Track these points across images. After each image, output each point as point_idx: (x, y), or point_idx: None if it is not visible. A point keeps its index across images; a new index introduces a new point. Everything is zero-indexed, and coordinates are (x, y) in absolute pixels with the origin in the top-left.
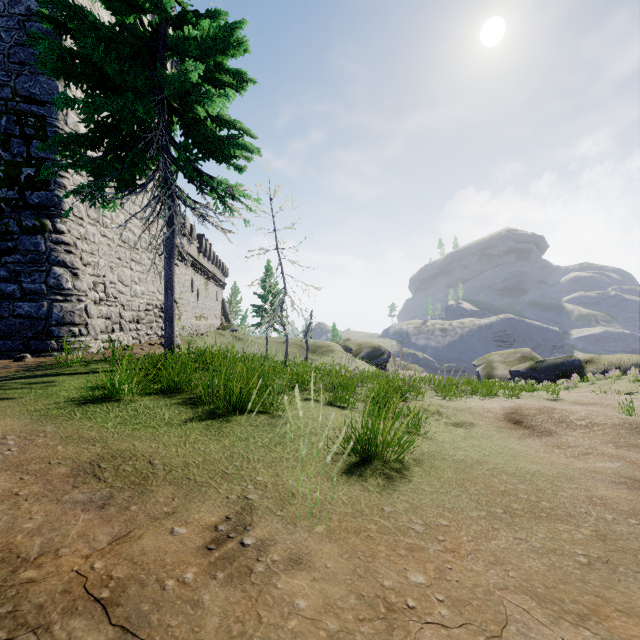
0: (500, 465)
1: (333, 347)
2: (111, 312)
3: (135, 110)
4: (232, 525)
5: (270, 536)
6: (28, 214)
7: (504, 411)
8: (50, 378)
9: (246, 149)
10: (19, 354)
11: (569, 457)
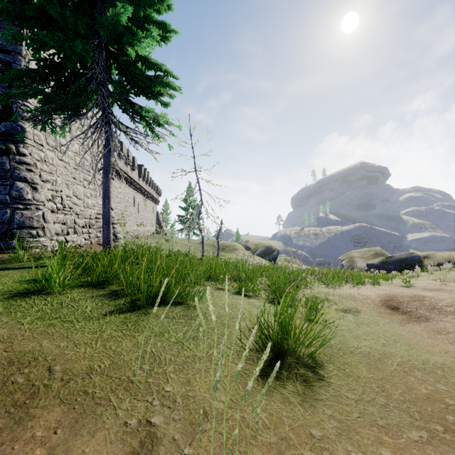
0: (406, 358)
1: (237, 246)
2: (67, 219)
3: (74, 46)
4: None
5: None
6: None
7: (380, 298)
8: None
9: (169, 86)
10: None
11: (453, 343)
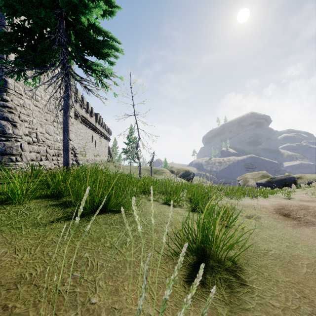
0: (312, 260)
1: (165, 171)
2: (40, 149)
3: (39, 12)
4: None
5: None
6: None
7: (274, 207)
8: None
9: (114, 48)
10: None
11: None
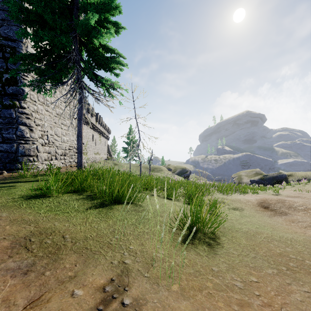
0: (270, 234)
1: (162, 168)
2: (51, 150)
3: (61, 39)
4: (115, 286)
5: (142, 295)
6: (6, 98)
7: (257, 201)
8: (13, 184)
9: (120, 63)
10: (1, 171)
11: (301, 228)
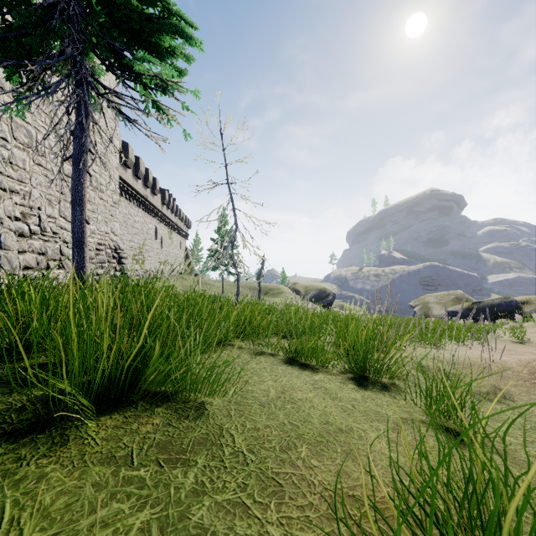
0: None
1: (283, 289)
2: (47, 247)
3: None
4: None
5: None
6: None
7: (528, 368)
8: None
9: (182, 33)
10: None
11: None
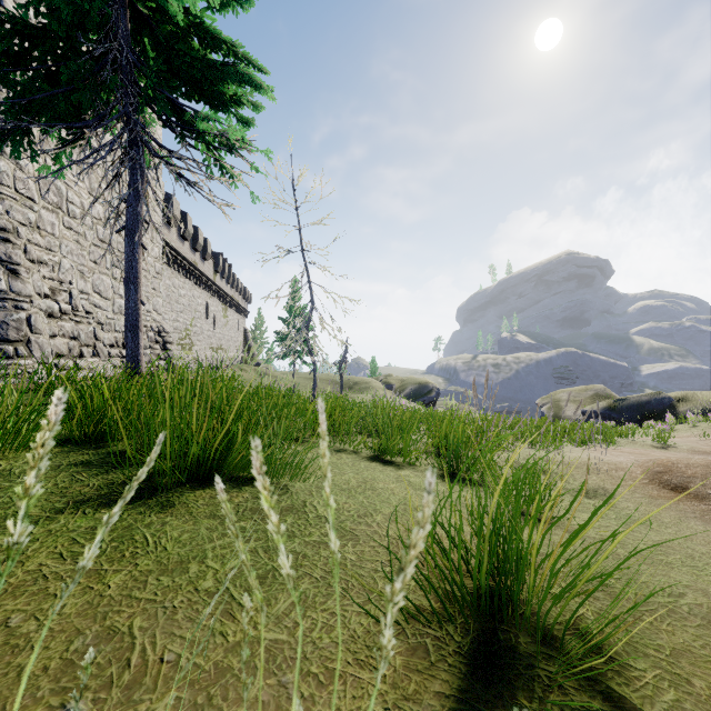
0: None
1: (372, 384)
2: (79, 330)
3: None
4: None
5: None
6: None
7: (642, 468)
8: None
9: (251, 82)
10: None
11: None
